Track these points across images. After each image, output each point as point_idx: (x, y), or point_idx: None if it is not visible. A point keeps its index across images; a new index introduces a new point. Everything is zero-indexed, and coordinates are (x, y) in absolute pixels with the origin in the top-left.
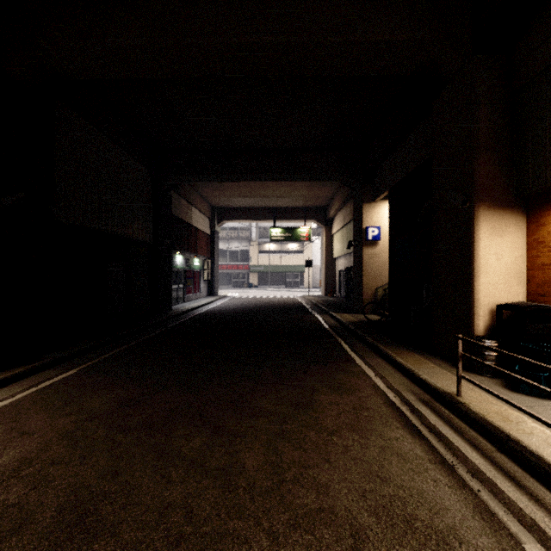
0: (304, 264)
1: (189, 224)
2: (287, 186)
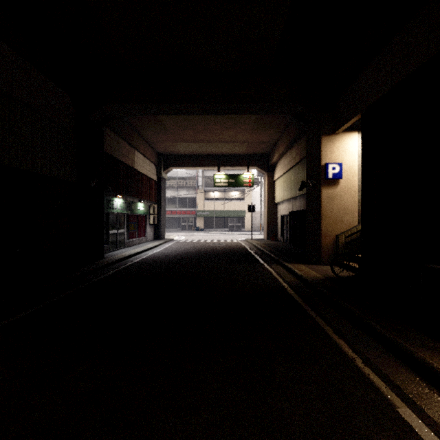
0: (245, 210)
1: (132, 167)
2: (231, 128)
